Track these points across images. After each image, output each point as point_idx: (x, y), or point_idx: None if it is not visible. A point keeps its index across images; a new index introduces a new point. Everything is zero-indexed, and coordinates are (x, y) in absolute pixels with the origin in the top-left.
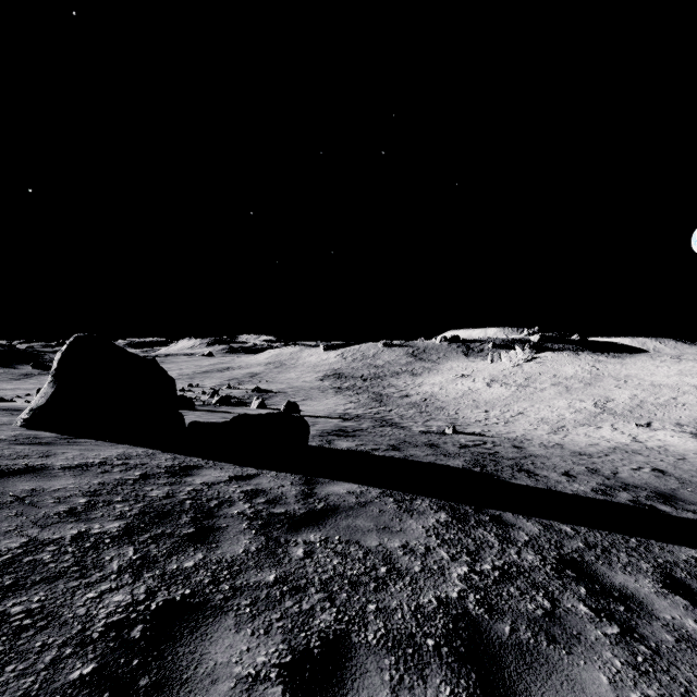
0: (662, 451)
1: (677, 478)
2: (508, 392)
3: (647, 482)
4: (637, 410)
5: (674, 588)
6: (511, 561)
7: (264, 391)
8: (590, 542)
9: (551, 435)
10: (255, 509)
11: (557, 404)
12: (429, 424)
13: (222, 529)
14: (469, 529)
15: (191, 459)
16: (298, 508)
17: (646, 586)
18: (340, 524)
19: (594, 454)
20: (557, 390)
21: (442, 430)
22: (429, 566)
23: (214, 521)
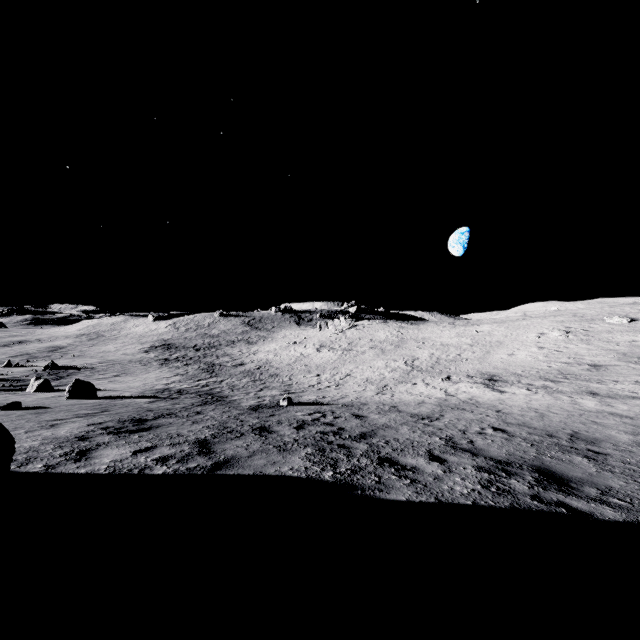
0: (476, 404)
1: (523, 439)
2: (335, 356)
3: (509, 452)
4: (437, 366)
5: None
6: None
7: (62, 368)
8: None
9: (380, 395)
10: None
11: (376, 365)
12: (262, 394)
13: None
14: None
15: None
16: None
17: None
18: None
19: (431, 416)
20: (374, 352)
21: (276, 402)
22: None
23: None
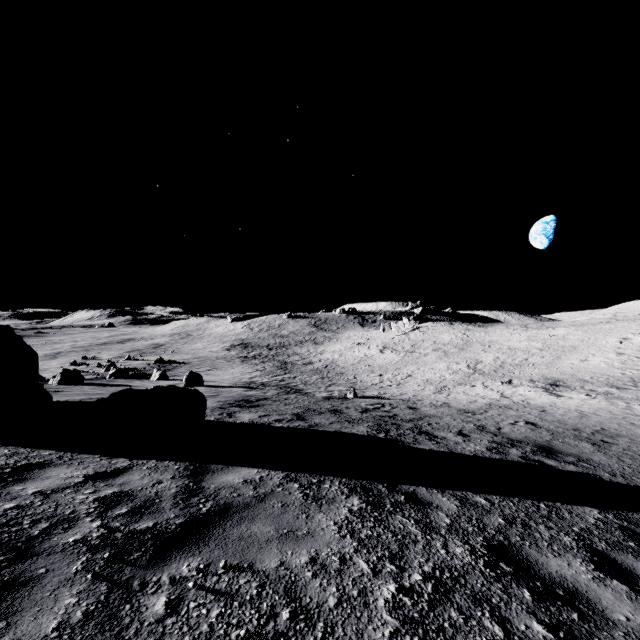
0: (526, 404)
1: (547, 430)
2: (398, 357)
3: (526, 436)
4: (500, 369)
5: (606, 568)
6: (440, 561)
7: (167, 362)
8: (508, 516)
9: (437, 394)
10: (107, 528)
11: (438, 367)
12: (331, 389)
13: (34, 582)
14: (387, 518)
15: (39, 452)
16: (175, 515)
17: (581, 571)
18: (229, 536)
19: (476, 411)
20: (437, 354)
21: (344, 395)
22: (347, 593)
23: (25, 565)
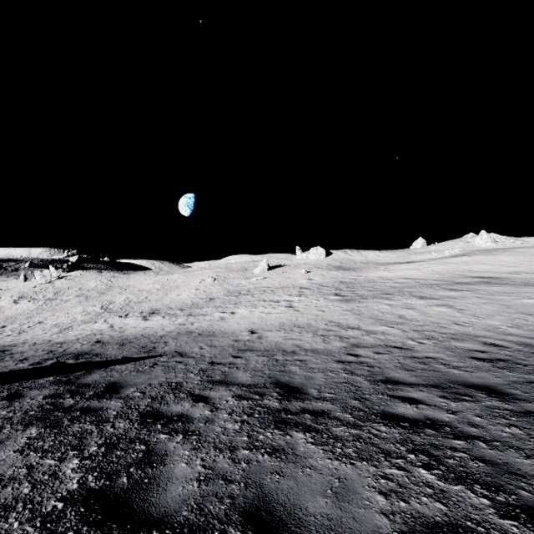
0: (118, 329)
1: (104, 343)
2: (34, 306)
3: (81, 350)
4: (126, 307)
5: (8, 398)
6: None
7: None
8: None
9: (54, 335)
10: None
11: (75, 311)
12: None
13: None
14: None
15: None
16: None
17: None
18: None
19: (69, 341)
20: (79, 300)
21: None
22: None
23: None
